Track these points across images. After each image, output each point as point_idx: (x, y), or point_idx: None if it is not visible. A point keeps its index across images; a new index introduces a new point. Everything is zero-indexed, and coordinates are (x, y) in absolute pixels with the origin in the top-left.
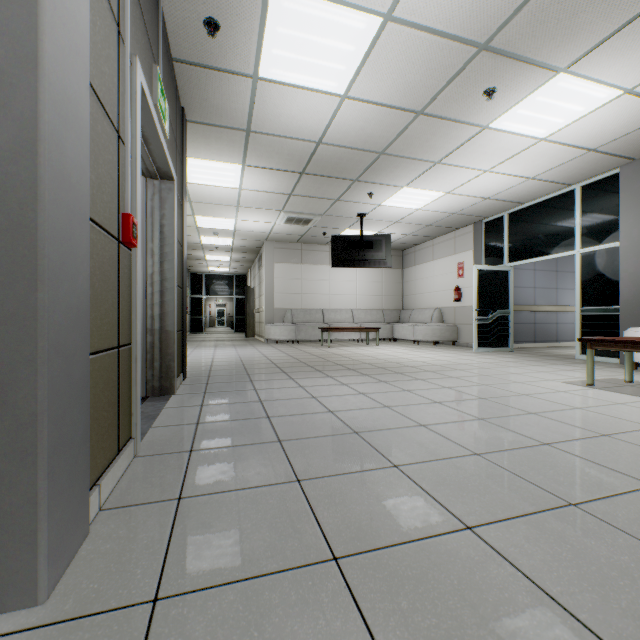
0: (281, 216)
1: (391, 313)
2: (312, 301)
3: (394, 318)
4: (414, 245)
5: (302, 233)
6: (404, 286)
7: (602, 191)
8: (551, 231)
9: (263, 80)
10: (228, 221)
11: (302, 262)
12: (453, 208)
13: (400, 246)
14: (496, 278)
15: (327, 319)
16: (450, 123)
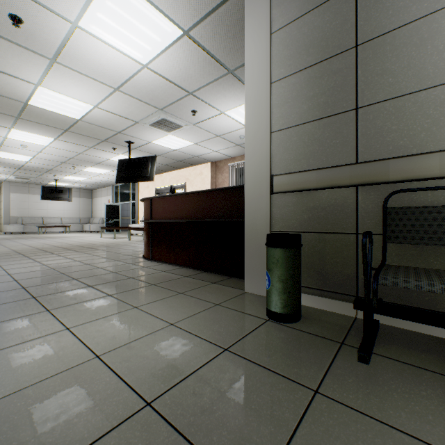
0: (12, 176)
1: (85, 219)
2: (36, 213)
3: (86, 221)
4: (96, 189)
5: (28, 181)
6: (93, 207)
7: (135, 185)
8: (127, 194)
9: None
10: None
11: (30, 193)
12: (97, 181)
13: (89, 189)
14: (114, 208)
15: (46, 222)
16: (69, 168)
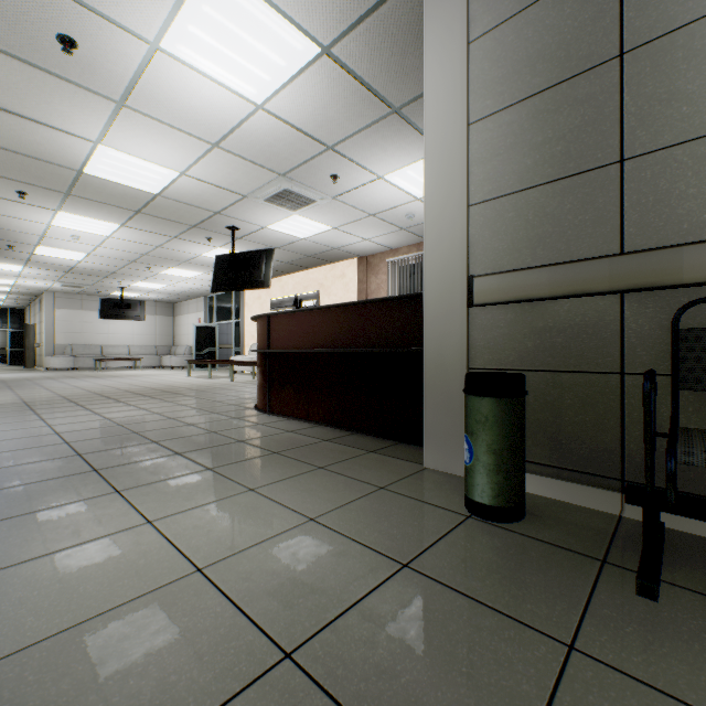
0: (58, 283)
1: (164, 348)
2: (93, 339)
3: (166, 352)
4: (180, 302)
5: (80, 290)
6: (175, 329)
7: (239, 295)
8: (228, 309)
9: (37, 254)
10: (9, 281)
11: (83, 309)
12: (182, 290)
13: (169, 301)
14: (208, 330)
15: (106, 352)
16: (141, 271)
